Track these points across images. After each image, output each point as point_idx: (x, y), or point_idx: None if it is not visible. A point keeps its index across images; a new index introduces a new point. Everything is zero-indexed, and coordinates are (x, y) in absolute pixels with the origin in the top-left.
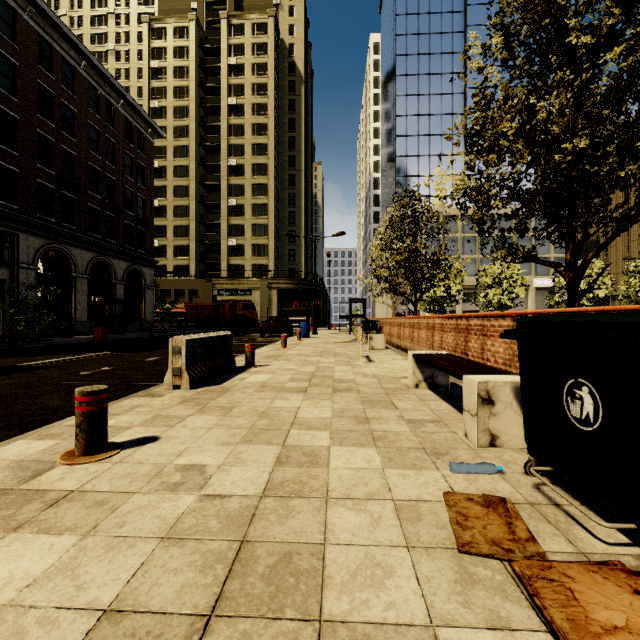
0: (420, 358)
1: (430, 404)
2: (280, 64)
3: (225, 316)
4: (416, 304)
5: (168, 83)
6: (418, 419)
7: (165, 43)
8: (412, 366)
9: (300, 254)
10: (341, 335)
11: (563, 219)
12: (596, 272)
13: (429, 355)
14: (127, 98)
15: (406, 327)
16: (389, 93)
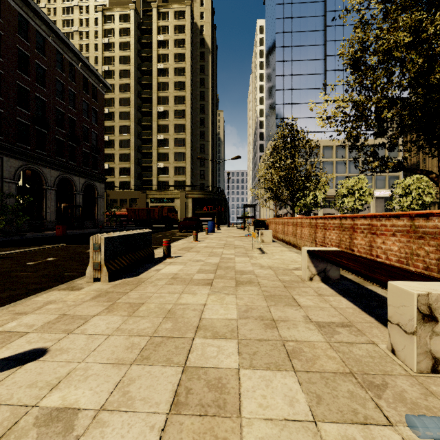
0: (317, 255)
1: (330, 300)
2: (194, 40)
3: (155, 217)
4: (294, 208)
5: (115, 54)
6: (326, 322)
7: (113, 25)
8: (306, 261)
9: (208, 173)
10: (237, 231)
11: (435, 132)
12: (423, 185)
13: (324, 252)
14: (84, 61)
15: (290, 225)
16: (271, 60)
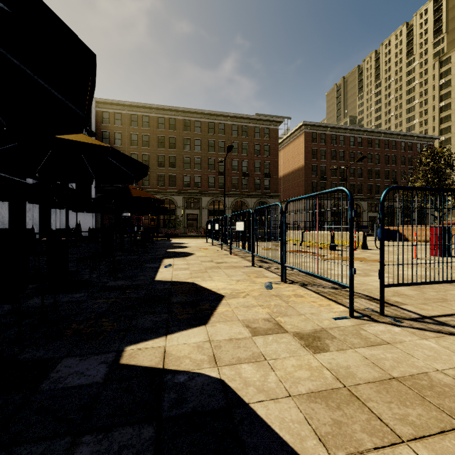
0: None
1: None
2: None
3: None
4: None
5: (451, 88)
6: None
7: (449, 65)
8: None
9: None
10: None
11: None
12: None
13: None
14: (417, 136)
15: None
16: None
